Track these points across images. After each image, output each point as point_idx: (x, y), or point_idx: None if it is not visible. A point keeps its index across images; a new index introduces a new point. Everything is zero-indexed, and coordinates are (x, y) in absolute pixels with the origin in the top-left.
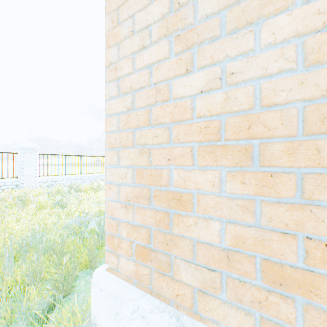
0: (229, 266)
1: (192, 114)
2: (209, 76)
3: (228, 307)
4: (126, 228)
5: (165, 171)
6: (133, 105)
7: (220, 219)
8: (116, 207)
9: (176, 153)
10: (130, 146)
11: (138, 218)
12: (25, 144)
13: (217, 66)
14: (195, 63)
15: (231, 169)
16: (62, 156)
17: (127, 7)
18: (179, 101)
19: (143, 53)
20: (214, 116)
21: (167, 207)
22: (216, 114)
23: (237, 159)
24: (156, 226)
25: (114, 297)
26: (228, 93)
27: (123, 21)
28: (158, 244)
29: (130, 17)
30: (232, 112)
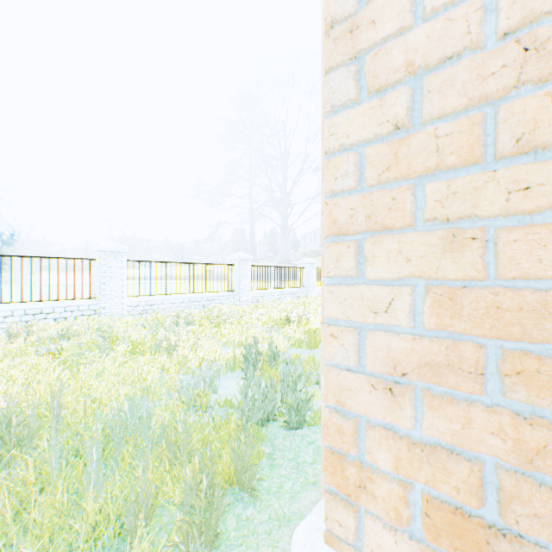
0: None
1: None
2: None
3: None
4: (390, 446)
5: None
6: (410, 115)
7: None
8: (354, 385)
9: None
10: (398, 228)
11: (438, 427)
12: (107, 245)
13: None
14: None
15: None
16: (161, 264)
17: None
18: None
19: None
20: None
21: None
22: None
23: None
24: (521, 463)
25: None
26: None
27: None
28: (531, 523)
29: None
30: None
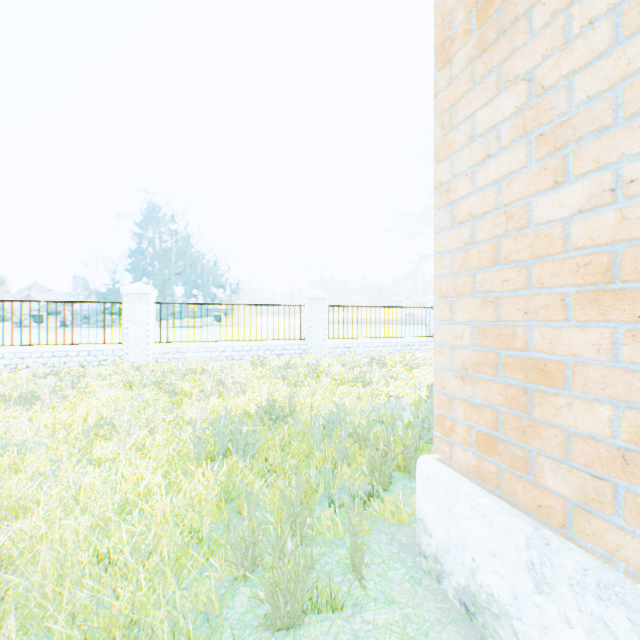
0: (625, 473)
1: (565, 245)
2: (591, 189)
3: (624, 535)
4: (462, 406)
5: (520, 329)
6: (472, 238)
7: (614, 403)
8: (448, 377)
9: (536, 303)
10: (467, 295)
11: (479, 393)
12: (312, 293)
13: (606, 172)
14: (570, 168)
15: (633, 327)
16: (357, 308)
17: (463, 106)
18: (543, 227)
19: (487, 166)
20: (603, 246)
21: (524, 379)
22: (605, 243)
23: (639, 310)
24: (506, 405)
25: (446, 487)
26: (624, 212)
27: (457, 124)
28: (509, 432)
29: (468, 117)
30: (634, 239)
